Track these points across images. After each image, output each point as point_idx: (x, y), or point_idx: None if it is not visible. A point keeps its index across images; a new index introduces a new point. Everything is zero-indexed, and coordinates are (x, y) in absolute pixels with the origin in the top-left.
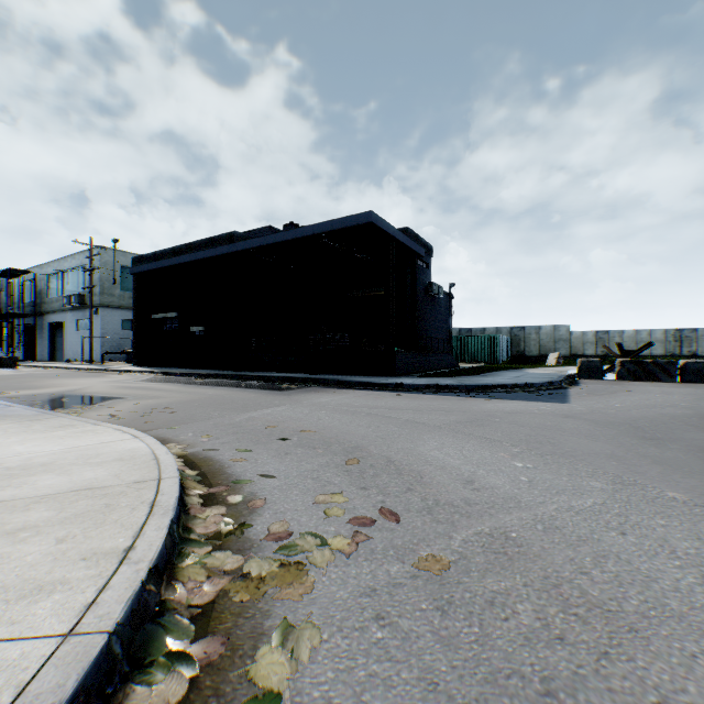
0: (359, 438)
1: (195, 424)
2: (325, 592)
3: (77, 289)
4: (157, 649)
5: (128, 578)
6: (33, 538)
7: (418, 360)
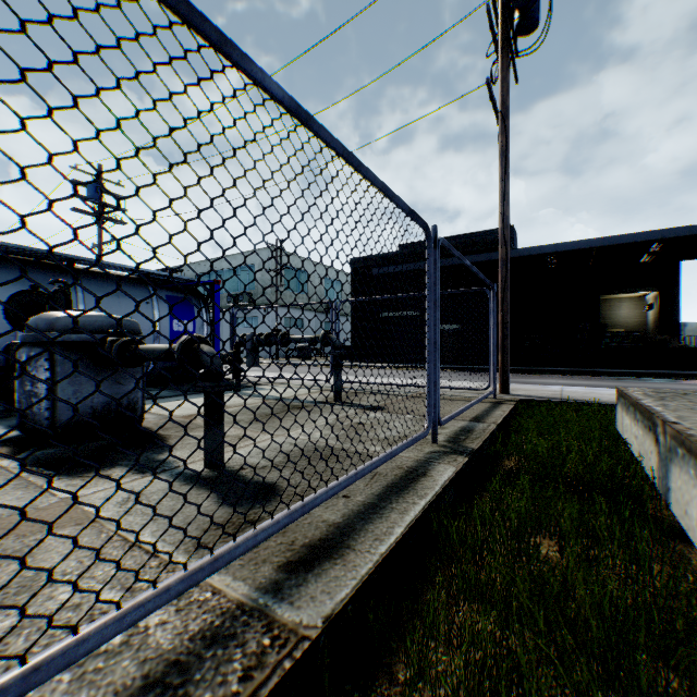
0: None
1: None
2: None
3: (236, 288)
4: None
5: None
6: None
7: None
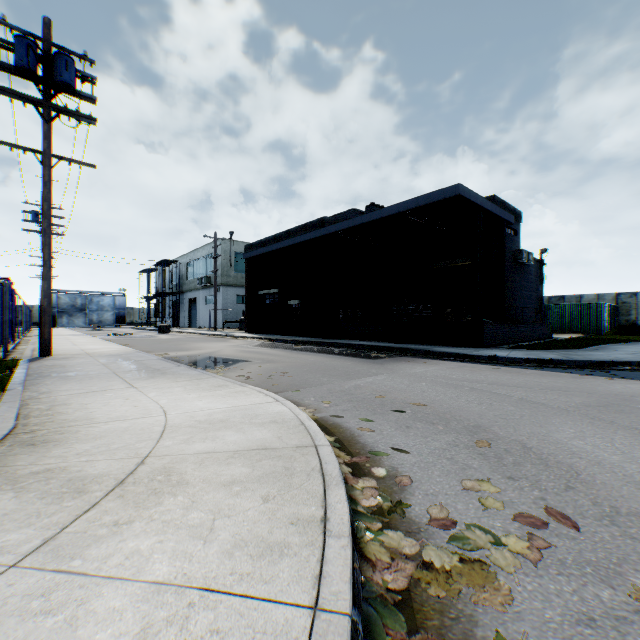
0: (475, 416)
1: (311, 388)
2: (528, 606)
3: (205, 273)
4: (380, 635)
5: (338, 553)
6: (243, 493)
7: (507, 331)
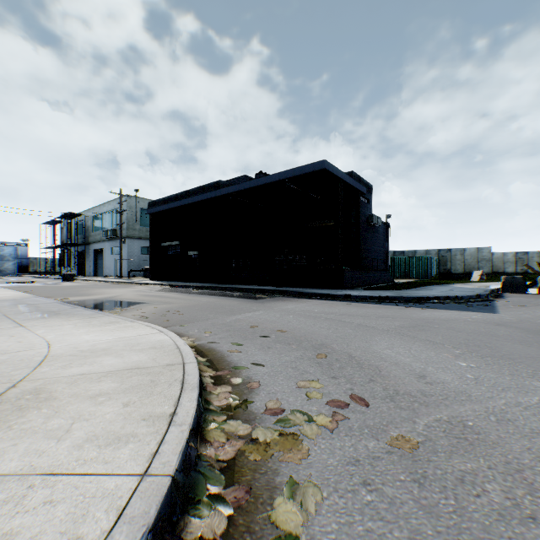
0: (322, 337)
1: (198, 323)
2: (318, 458)
3: (111, 226)
4: (201, 491)
5: (176, 436)
6: (107, 402)
7: (361, 276)
